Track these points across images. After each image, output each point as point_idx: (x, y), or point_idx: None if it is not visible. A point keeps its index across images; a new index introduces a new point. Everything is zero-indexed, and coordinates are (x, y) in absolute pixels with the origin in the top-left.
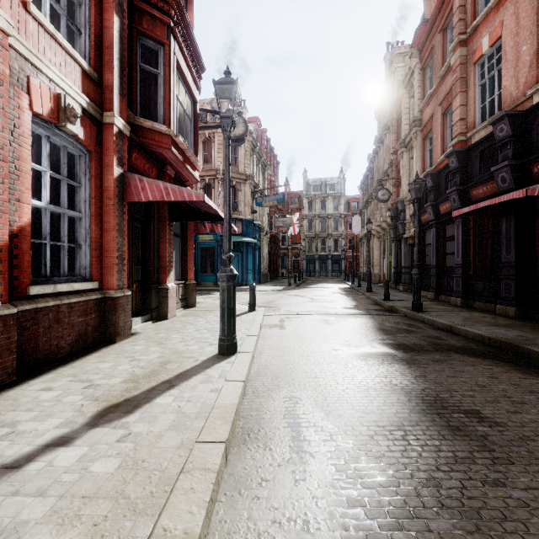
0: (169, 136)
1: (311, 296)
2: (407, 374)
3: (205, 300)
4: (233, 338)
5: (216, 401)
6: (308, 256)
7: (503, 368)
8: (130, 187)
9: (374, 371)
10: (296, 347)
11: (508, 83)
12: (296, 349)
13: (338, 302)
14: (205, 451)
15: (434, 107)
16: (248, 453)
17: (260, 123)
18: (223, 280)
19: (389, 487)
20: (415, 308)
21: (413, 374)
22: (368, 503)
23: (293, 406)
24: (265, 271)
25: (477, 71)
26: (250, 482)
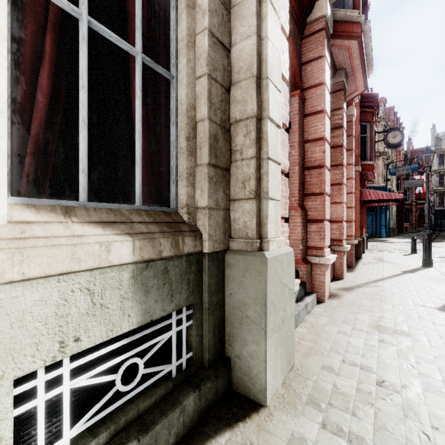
0: (372, 164)
1: None
2: None
3: None
4: (431, 260)
5: (443, 274)
6: (438, 211)
7: None
8: (363, 194)
9: None
10: None
11: None
12: None
13: None
14: None
15: None
16: None
17: (385, 100)
18: (425, 235)
19: None
20: None
21: None
22: None
23: None
24: (393, 226)
25: None
26: None
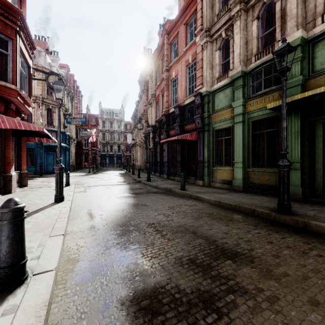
0: (16, 90)
1: (102, 177)
2: (132, 200)
3: (32, 182)
4: (62, 194)
5: (60, 212)
6: (102, 154)
7: (162, 195)
8: None
9: (121, 200)
10: (92, 197)
11: (179, 93)
12: (92, 198)
13: (116, 180)
14: (61, 219)
15: (159, 91)
16: (75, 221)
17: (69, 69)
18: (57, 170)
19: (114, 218)
20: (148, 180)
21: (134, 199)
22: (108, 220)
23: (90, 211)
24: (73, 164)
25: (171, 83)
26: (77, 224)
